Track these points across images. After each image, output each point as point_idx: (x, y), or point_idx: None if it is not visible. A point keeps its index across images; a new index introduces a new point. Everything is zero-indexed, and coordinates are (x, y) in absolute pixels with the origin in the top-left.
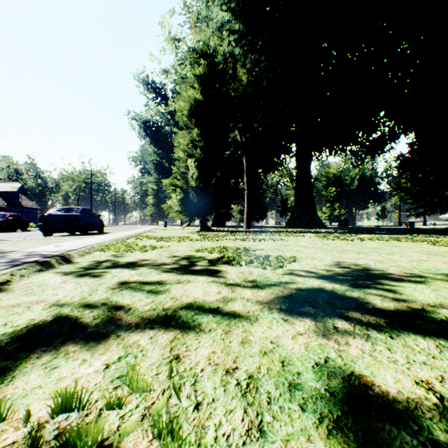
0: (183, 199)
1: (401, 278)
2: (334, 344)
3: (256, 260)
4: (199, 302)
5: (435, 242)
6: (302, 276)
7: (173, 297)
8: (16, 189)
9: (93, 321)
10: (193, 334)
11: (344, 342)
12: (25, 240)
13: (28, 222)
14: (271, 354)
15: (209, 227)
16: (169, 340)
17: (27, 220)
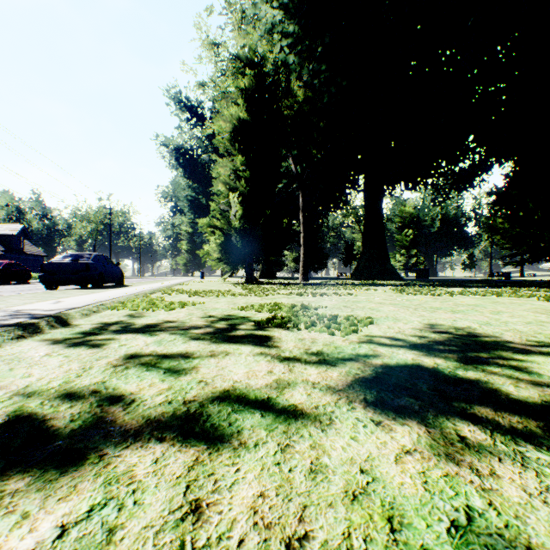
0: (224, 243)
1: (527, 349)
2: (472, 476)
3: (320, 322)
4: (240, 388)
5: (547, 297)
6: (386, 345)
7: (202, 381)
8: (16, 231)
9: (68, 426)
10: (228, 454)
11: (487, 471)
12: (19, 295)
13: (30, 273)
14: (365, 500)
15: (256, 279)
16: (185, 466)
17: (29, 269)
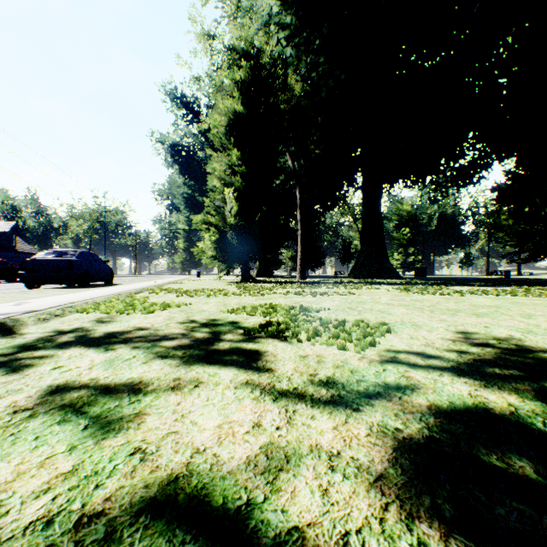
0: (219, 240)
1: None
2: None
3: (325, 330)
4: (199, 472)
5: None
6: (420, 367)
7: (139, 450)
8: (8, 229)
9: None
10: None
11: None
12: None
13: (18, 271)
14: None
15: (253, 277)
16: None
17: (17, 267)
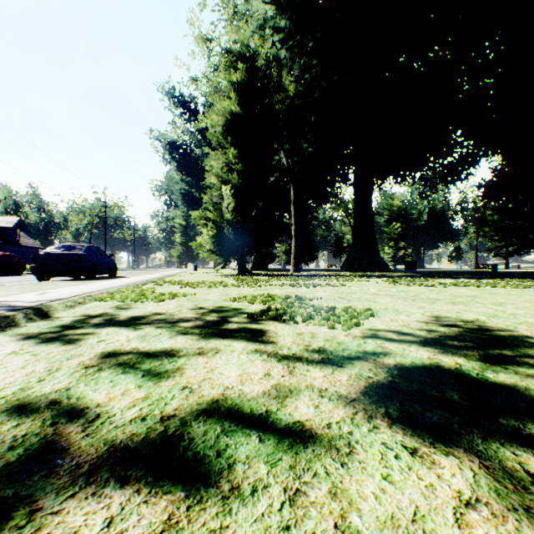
0: (217, 235)
1: None
2: None
3: (317, 314)
4: (231, 397)
5: None
6: (394, 340)
7: (186, 387)
8: (12, 224)
9: (2, 457)
10: (214, 508)
11: None
12: (7, 286)
13: (24, 264)
14: None
15: (249, 270)
16: None
17: (23, 261)
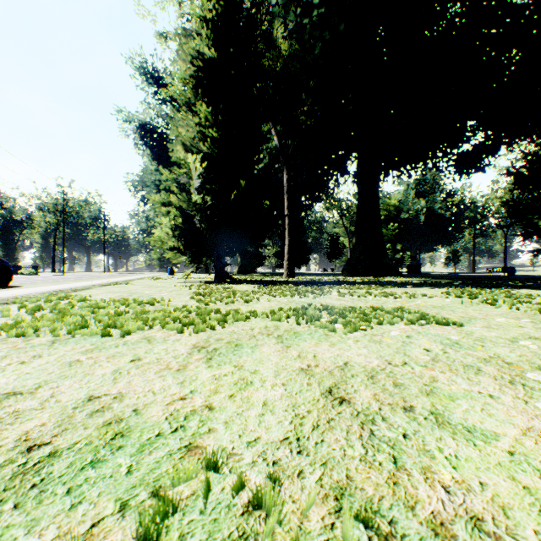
0: (183, 227)
1: None
2: None
3: None
4: None
5: None
6: None
7: None
8: None
9: None
10: None
11: None
12: None
13: None
14: None
15: (229, 276)
16: None
17: None
